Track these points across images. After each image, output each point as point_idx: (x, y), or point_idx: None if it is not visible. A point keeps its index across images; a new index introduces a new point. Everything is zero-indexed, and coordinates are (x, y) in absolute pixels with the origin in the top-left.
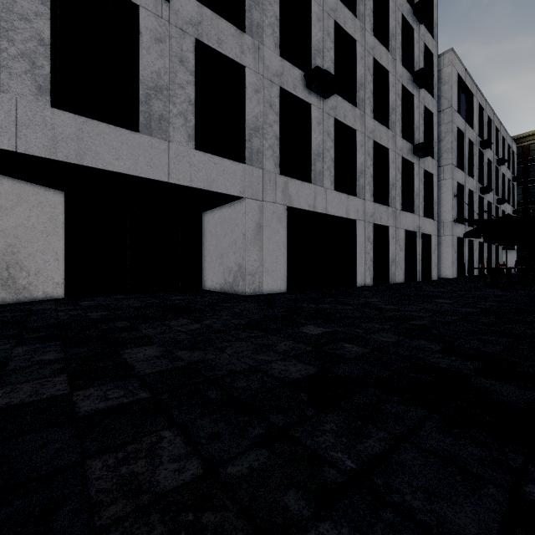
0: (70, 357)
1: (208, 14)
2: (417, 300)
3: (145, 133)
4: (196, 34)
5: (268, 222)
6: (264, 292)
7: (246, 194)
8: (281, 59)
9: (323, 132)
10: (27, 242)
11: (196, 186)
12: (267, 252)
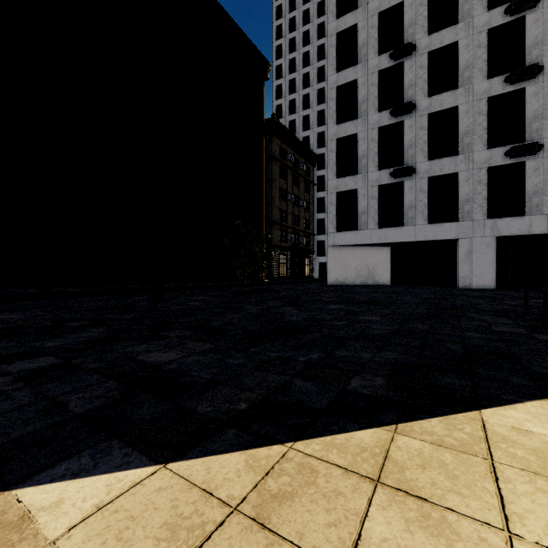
0: (367, 289)
1: (434, 162)
2: (539, 294)
3: (406, 225)
4: (428, 175)
5: (477, 249)
6: (473, 287)
7: (459, 237)
8: (489, 150)
9: (543, 173)
10: (378, 266)
11: (428, 240)
12: (476, 265)
